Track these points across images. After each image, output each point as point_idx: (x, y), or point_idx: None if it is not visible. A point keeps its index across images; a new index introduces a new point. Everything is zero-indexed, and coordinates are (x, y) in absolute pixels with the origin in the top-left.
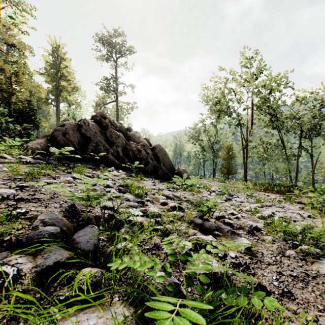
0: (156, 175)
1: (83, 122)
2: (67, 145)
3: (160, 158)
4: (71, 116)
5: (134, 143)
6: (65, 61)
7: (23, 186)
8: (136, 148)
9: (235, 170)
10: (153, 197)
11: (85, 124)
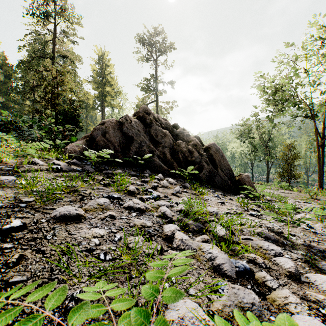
0: (212, 184)
1: (124, 119)
2: (107, 147)
3: (216, 160)
4: None
5: (183, 142)
6: (109, 68)
7: (12, 228)
8: (187, 148)
9: (299, 174)
10: (253, 246)
11: (126, 121)
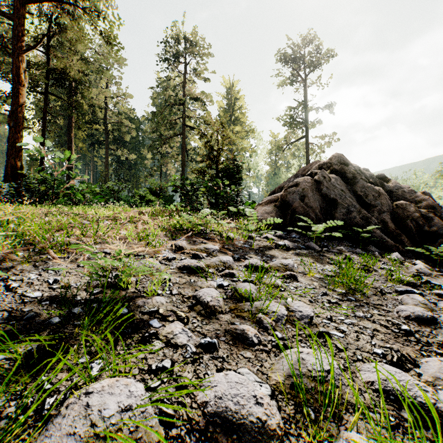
0: None
1: (321, 176)
2: (306, 214)
3: None
4: (244, 167)
5: (410, 204)
6: (238, 101)
7: (410, 330)
8: (418, 212)
9: None
10: None
11: (324, 178)
